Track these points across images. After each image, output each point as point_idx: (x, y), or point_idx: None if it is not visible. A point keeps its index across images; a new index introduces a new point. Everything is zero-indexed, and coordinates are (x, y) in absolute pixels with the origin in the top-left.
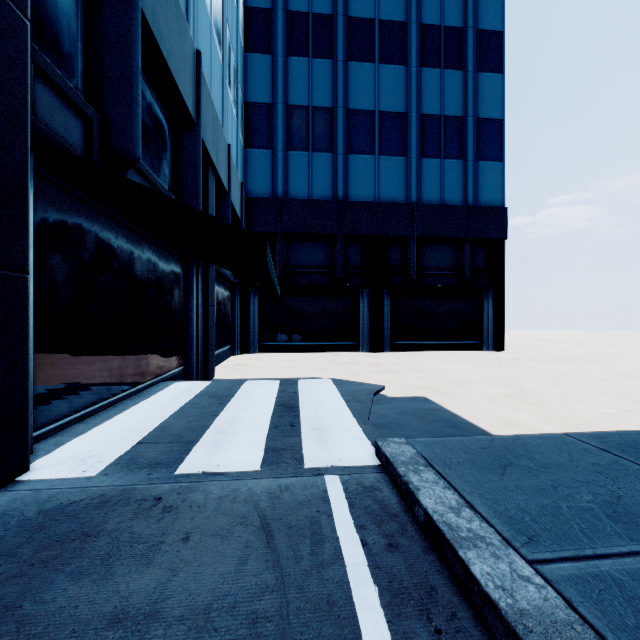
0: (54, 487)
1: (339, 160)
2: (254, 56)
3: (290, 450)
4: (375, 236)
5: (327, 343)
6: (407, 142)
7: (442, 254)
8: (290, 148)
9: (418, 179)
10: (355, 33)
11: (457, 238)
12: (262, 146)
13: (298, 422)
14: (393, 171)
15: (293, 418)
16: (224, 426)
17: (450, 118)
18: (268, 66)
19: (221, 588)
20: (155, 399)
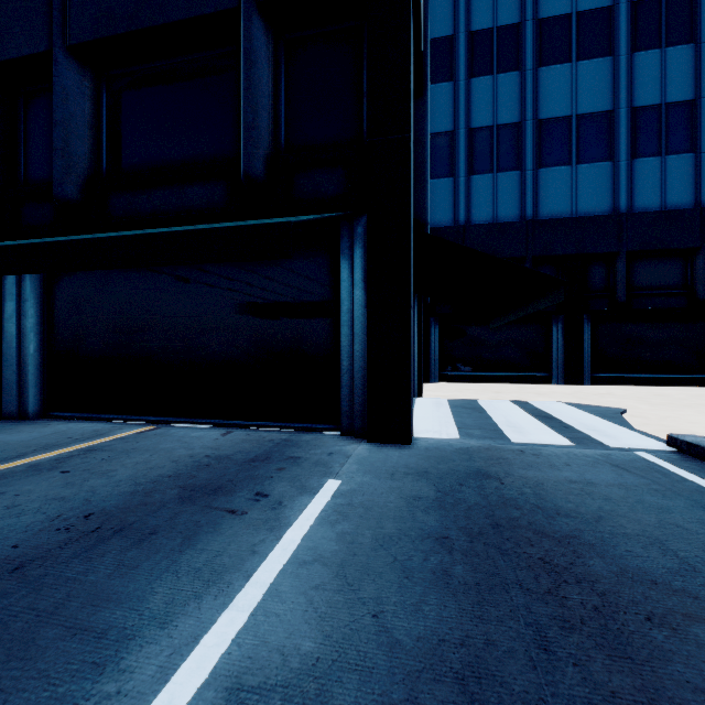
0: (442, 441)
1: (528, 177)
2: (435, 87)
3: (584, 439)
4: (572, 255)
5: (513, 374)
6: (614, 144)
7: (662, 270)
8: (472, 172)
9: (629, 184)
10: (547, 35)
11: (685, 249)
12: (443, 175)
13: (568, 426)
14: (595, 180)
15: (560, 423)
16: (508, 424)
17: (675, 105)
18: (449, 93)
19: (619, 480)
20: (421, 407)
